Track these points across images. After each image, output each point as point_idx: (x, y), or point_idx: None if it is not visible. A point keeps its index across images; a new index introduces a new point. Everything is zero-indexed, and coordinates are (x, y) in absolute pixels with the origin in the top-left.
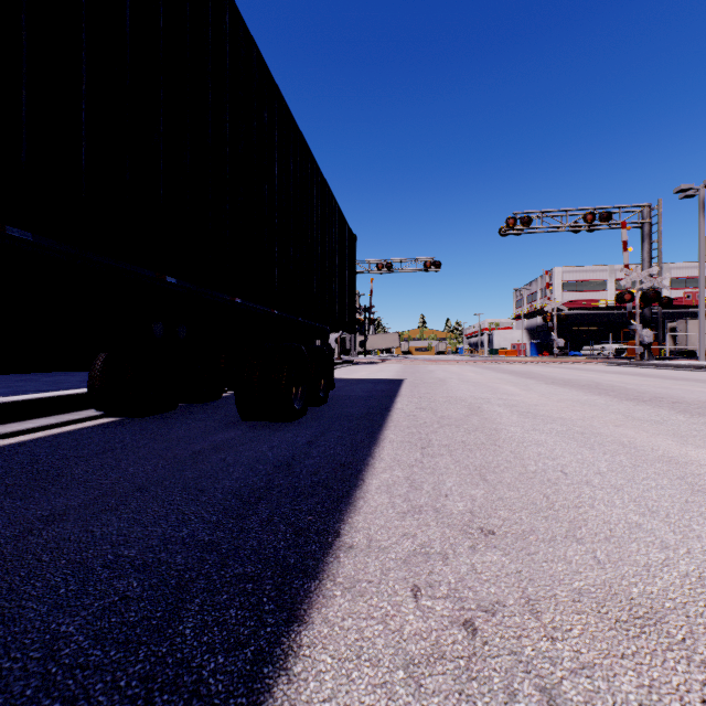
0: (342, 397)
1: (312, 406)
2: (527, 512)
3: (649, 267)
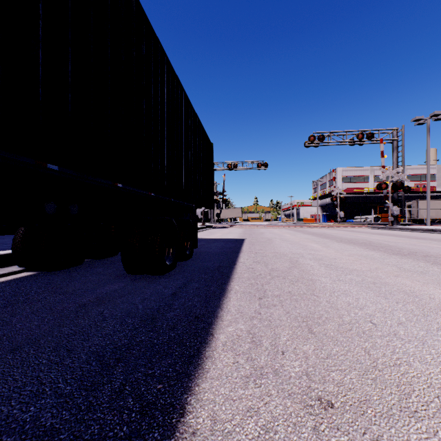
0: (203, 253)
1: (181, 261)
2: (356, 373)
3: (396, 167)
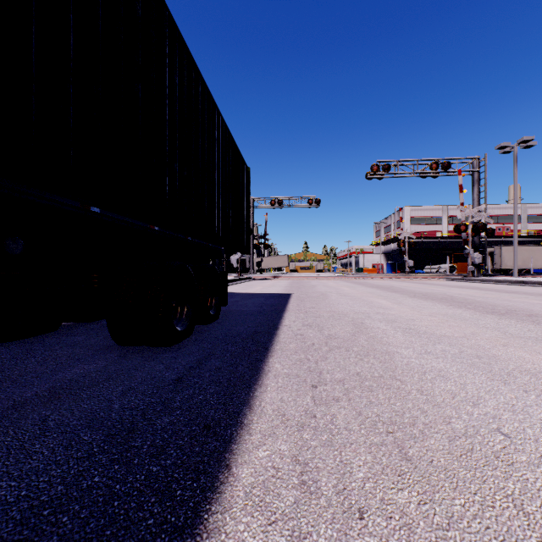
0: (234, 313)
1: (201, 324)
2: None
3: (478, 205)
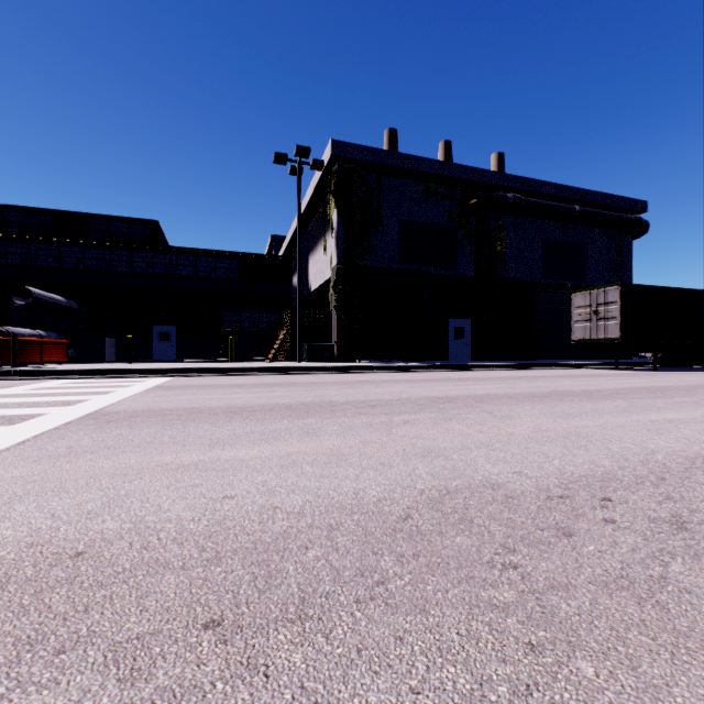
0: None
1: None
2: None
3: None
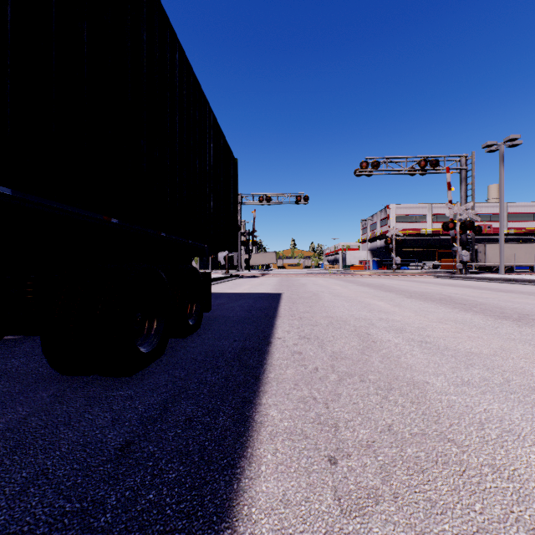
0: (218, 320)
1: (178, 337)
2: None
3: (465, 203)
